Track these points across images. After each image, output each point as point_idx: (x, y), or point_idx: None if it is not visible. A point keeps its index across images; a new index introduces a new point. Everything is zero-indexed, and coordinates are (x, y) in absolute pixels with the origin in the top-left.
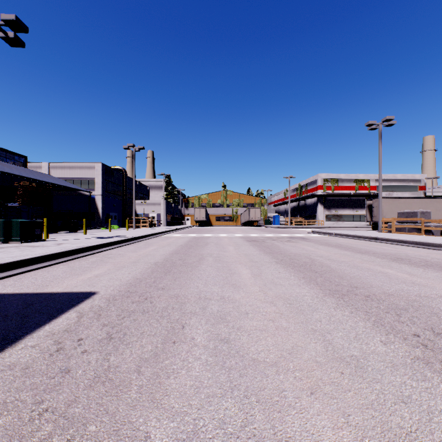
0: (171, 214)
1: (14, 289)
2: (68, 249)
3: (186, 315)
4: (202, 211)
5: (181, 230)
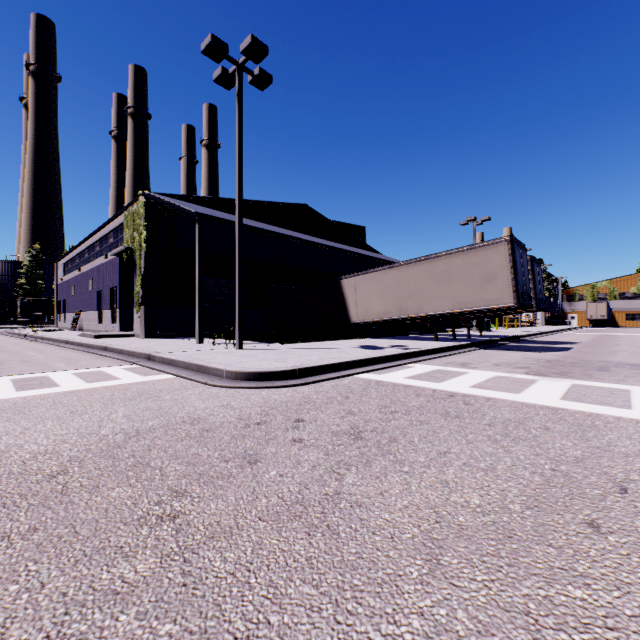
0: (549, 311)
1: (544, 340)
2: (530, 333)
3: (618, 344)
4: (599, 307)
5: (573, 330)
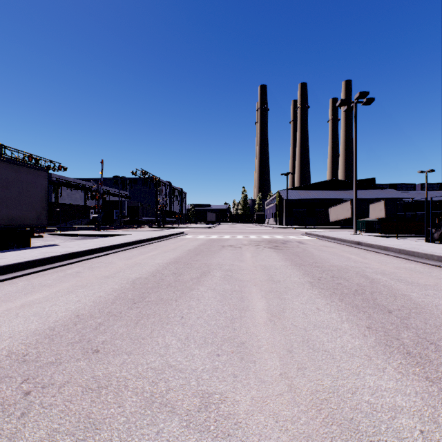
0: None
1: None
2: None
3: None
4: None
5: None
